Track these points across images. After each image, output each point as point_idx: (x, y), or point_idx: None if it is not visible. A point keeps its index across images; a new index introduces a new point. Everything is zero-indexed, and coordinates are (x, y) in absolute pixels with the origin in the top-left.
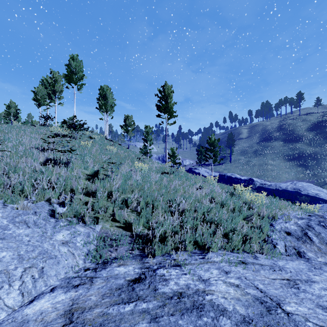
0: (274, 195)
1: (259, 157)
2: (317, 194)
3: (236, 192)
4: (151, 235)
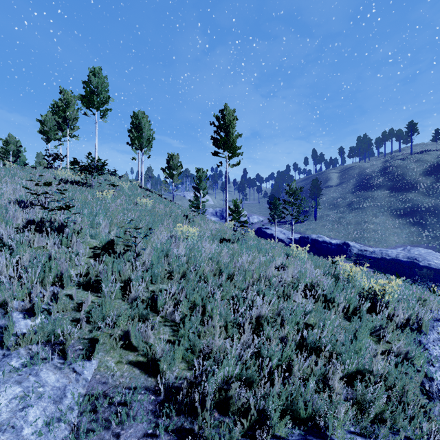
0: (397, 276)
1: (356, 212)
2: None
3: (342, 275)
4: (196, 398)
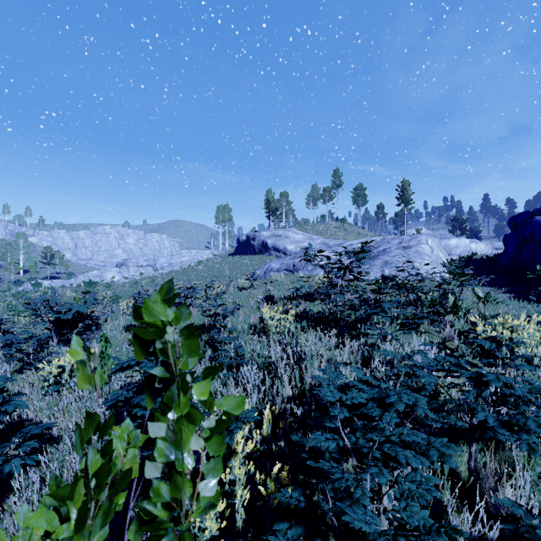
0: None
1: None
2: None
3: None
4: None
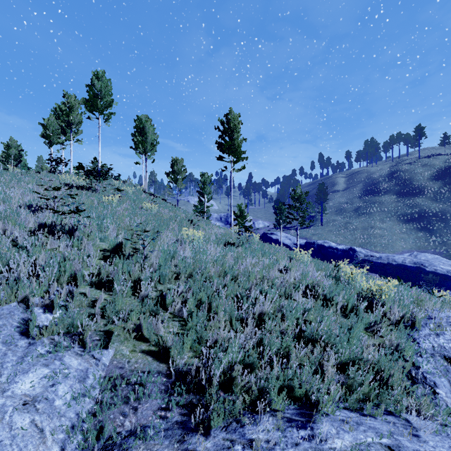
0: (398, 279)
1: (363, 217)
2: (448, 271)
3: (343, 277)
4: (204, 378)
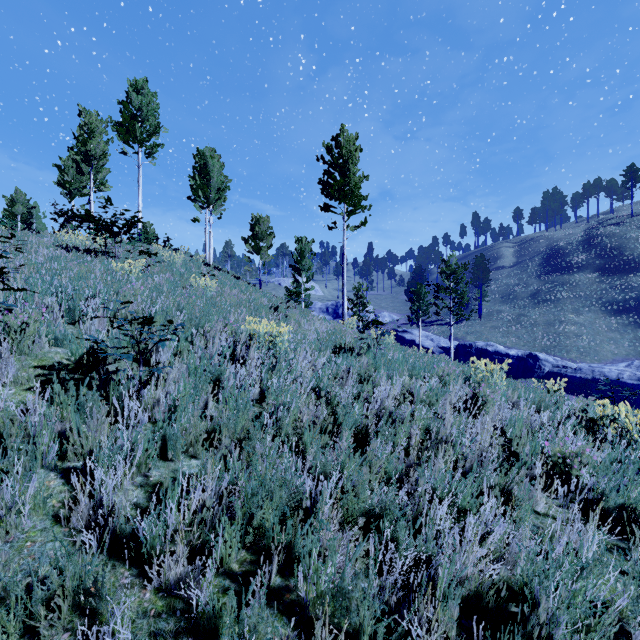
0: None
1: (545, 306)
2: None
3: (599, 426)
4: None
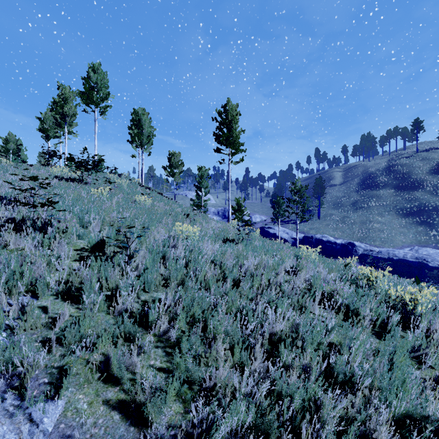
0: (417, 280)
1: (361, 211)
2: None
3: (360, 280)
4: None
